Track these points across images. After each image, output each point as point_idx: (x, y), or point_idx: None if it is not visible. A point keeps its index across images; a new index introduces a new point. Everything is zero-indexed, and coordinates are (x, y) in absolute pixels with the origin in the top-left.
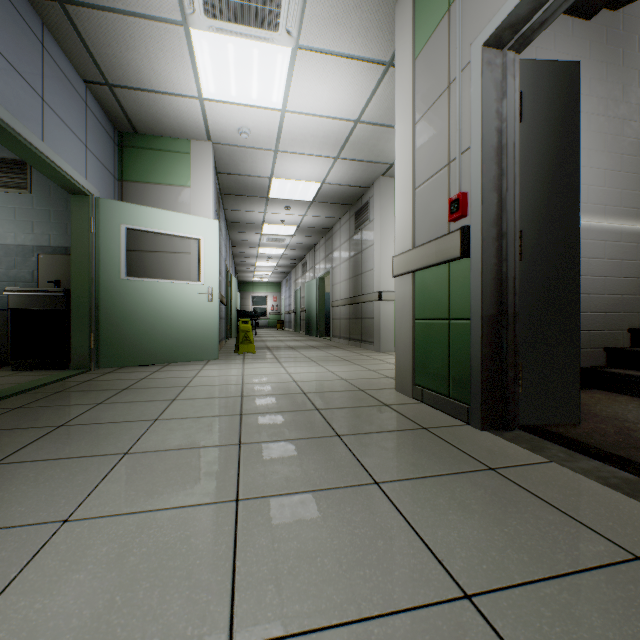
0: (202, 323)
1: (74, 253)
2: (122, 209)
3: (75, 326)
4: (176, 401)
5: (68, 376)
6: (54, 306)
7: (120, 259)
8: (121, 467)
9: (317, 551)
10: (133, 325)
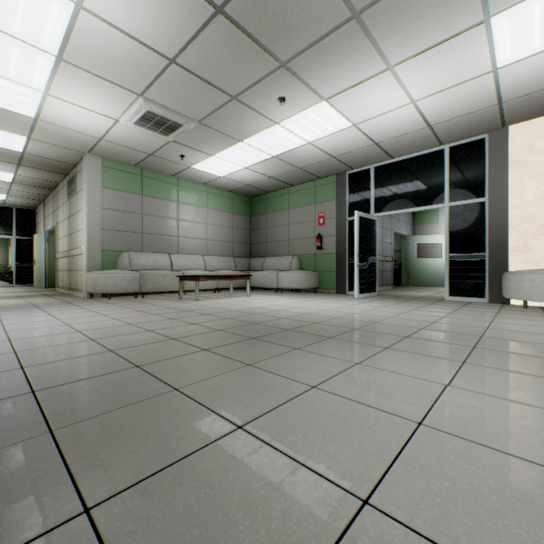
0: (442, 273)
1: (402, 253)
2: (415, 238)
3: (402, 273)
4: (431, 290)
5: (402, 286)
6: (396, 268)
7: (414, 253)
8: (422, 292)
9: (443, 294)
10: (418, 273)
